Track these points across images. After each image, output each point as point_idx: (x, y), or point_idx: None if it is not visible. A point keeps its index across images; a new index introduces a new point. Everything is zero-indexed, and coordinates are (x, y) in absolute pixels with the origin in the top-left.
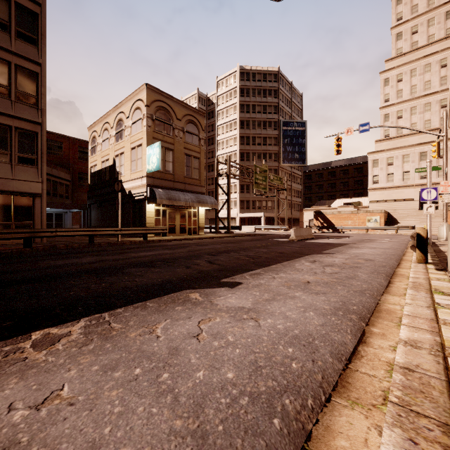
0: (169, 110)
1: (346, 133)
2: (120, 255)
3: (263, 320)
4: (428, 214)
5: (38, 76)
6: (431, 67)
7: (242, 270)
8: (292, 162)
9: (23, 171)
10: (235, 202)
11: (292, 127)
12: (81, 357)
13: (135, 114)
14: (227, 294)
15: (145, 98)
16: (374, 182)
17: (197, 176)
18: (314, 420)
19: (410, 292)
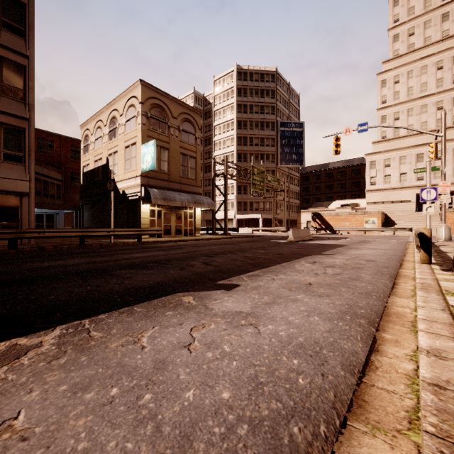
0: (164, 108)
1: (344, 133)
2: (111, 257)
3: (263, 327)
4: (428, 214)
5: (25, 69)
6: (427, 69)
7: (239, 271)
8: (289, 163)
9: (9, 168)
10: (232, 203)
11: (290, 128)
12: (49, 374)
13: (129, 112)
14: (223, 298)
15: (140, 95)
16: (371, 183)
17: (194, 176)
18: (329, 452)
19: (421, 293)
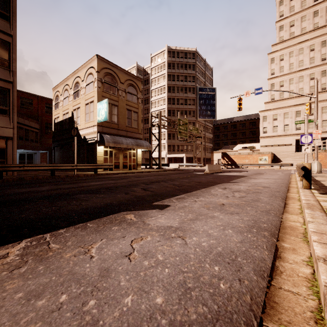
0: (114, 76)
1: (245, 95)
2: (74, 184)
3: (189, 238)
4: (306, 153)
5: (10, 45)
6: (303, 50)
7: (169, 195)
8: (205, 117)
9: None
10: (164, 146)
11: (206, 92)
12: (9, 282)
13: (88, 78)
14: (157, 215)
15: (96, 66)
16: (264, 132)
17: (136, 125)
18: None
19: (308, 211)
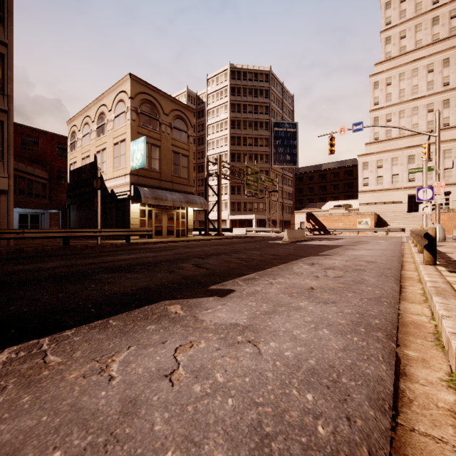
0: (155, 104)
1: (339, 132)
2: (95, 259)
3: (264, 344)
4: (424, 214)
5: (4, 57)
6: (418, 71)
7: (234, 274)
8: (283, 164)
9: None
10: (225, 203)
11: (284, 128)
12: None
13: (118, 107)
14: (216, 306)
15: (129, 90)
16: (364, 184)
17: (186, 175)
18: None
19: (439, 299)
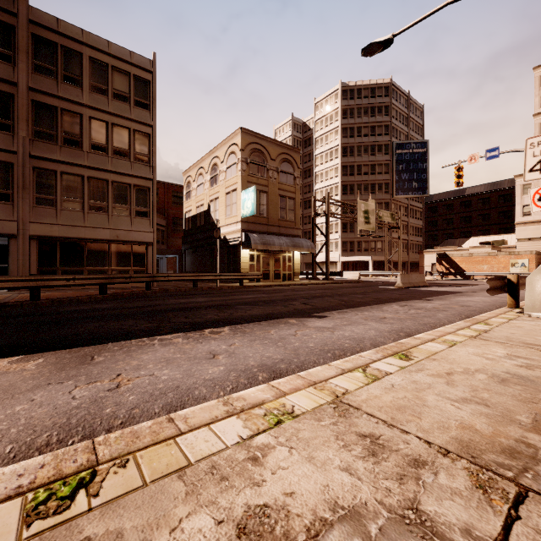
0: (263, 151)
1: (469, 161)
2: (225, 297)
3: (336, 332)
4: None
5: (150, 137)
6: None
7: (331, 309)
8: (408, 193)
9: (139, 223)
10: (336, 243)
11: (409, 150)
12: (237, 337)
13: (230, 159)
14: (316, 321)
15: (240, 143)
16: (524, 214)
17: (292, 217)
18: None
19: (459, 322)
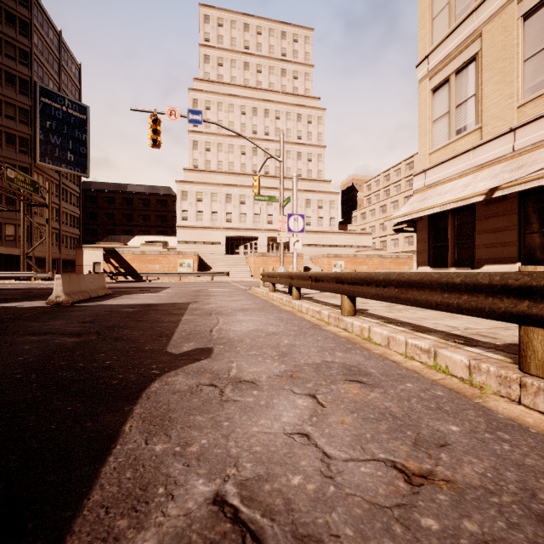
0: None
1: (168, 114)
2: None
3: None
4: (295, 251)
5: None
6: (234, 108)
7: None
8: (61, 165)
9: None
10: None
11: (62, 106)
12: None
13: None
14: None
15: None
16: (183, 218)
17: None
18: None
19: None
